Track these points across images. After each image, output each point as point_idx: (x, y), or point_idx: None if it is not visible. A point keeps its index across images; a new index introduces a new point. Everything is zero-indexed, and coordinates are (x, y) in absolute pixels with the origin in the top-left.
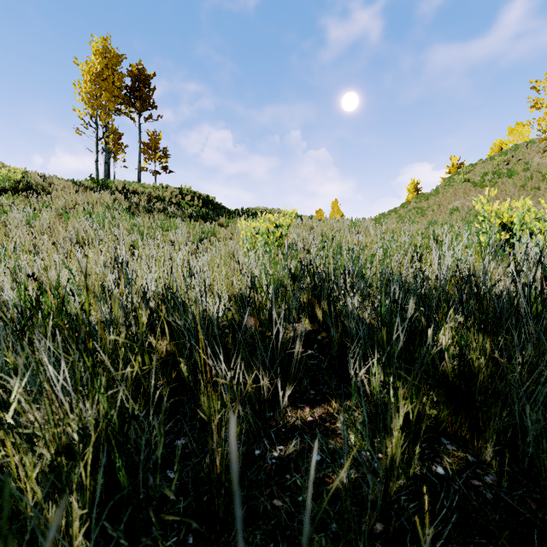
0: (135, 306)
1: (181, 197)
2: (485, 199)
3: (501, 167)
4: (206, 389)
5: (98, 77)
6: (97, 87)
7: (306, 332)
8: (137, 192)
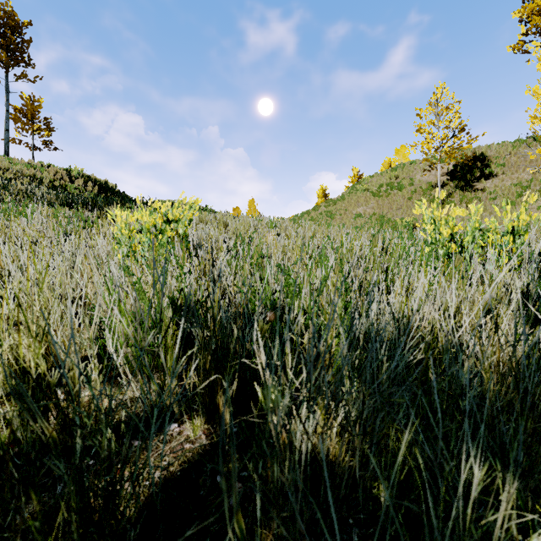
0: None
1: (69, 180)
2: (436, 201)
3: (392, 180)
4: None
5: None
6: None
7: (193, 460)
8: None
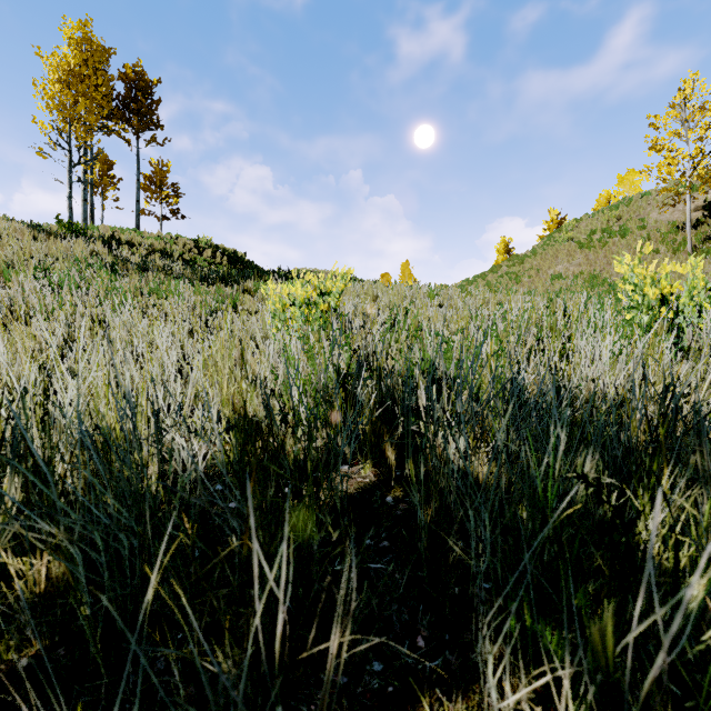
0: (1, 461)
1: (198, 251)
2: (637, 258)
3: (611, 223)
4: (133, 668)
5: (73, 77)
6: (70, 91)
7: (365, 488)
8: (132, 243)
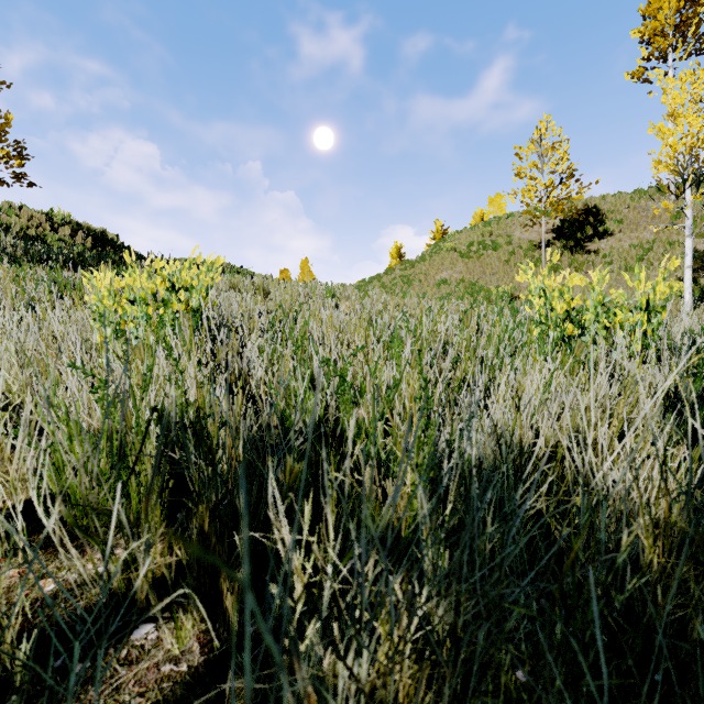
0: None
1: (51, 228)
2: (548, 266)
3: (485, 237)
4: None
5: None
6: None
7: (172, 699)
8: None
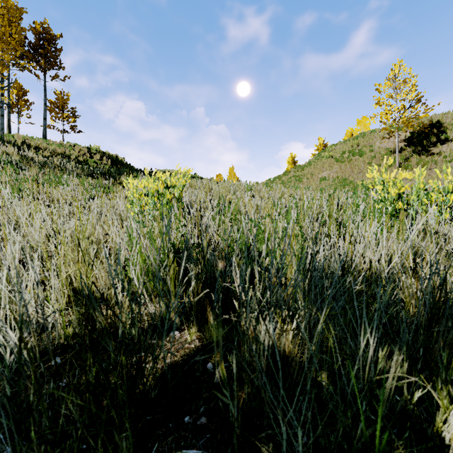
0: None
1: (90, 155)
2: (384, 167)
3: (354, 148)
4: None
5: None
6: None
7: (190, 354)
8: (39, 148)
